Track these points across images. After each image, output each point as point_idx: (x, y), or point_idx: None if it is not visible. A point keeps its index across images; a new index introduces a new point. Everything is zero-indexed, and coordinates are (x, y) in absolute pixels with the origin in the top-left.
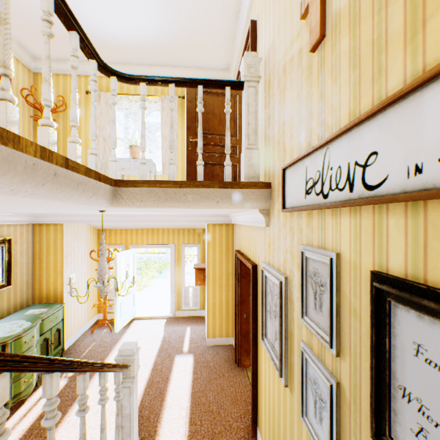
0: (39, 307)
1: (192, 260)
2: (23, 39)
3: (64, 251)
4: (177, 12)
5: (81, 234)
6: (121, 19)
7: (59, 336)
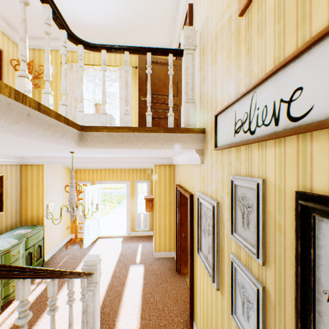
0: (25, 228)
1: (143, 194)
2: (12, 21)
3: (44, 185)
4: None
5: (58, 172)
6: (88, 5)
7: (40, 251)
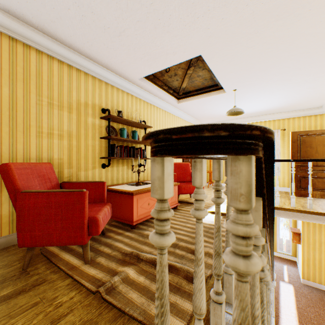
0: None
1: None
2: (203, 120)
3: None
4: (286, 101)
5: None
6: (252, 108)
7: None
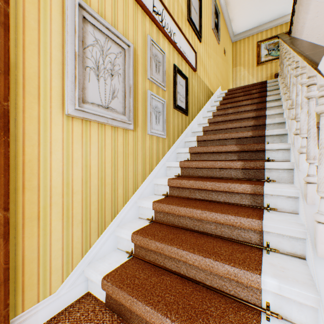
0: None
1: None
2: None
3: None
4: None
5: None
6: None
7: None
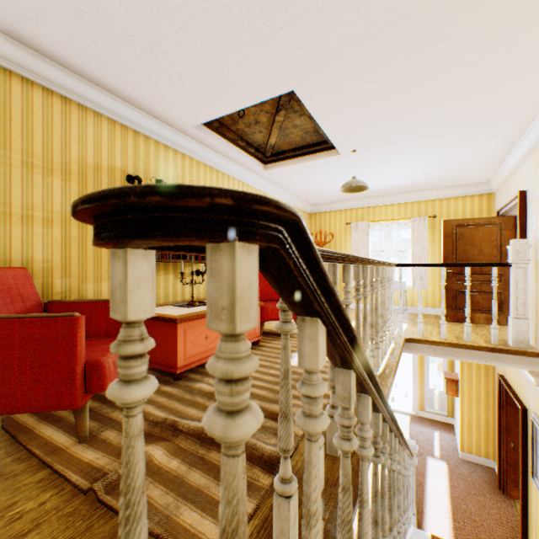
0: None
1: None
2: (309, 200)
3: None
4: (435, 171)
5: None
6: (384, 182)
7: None
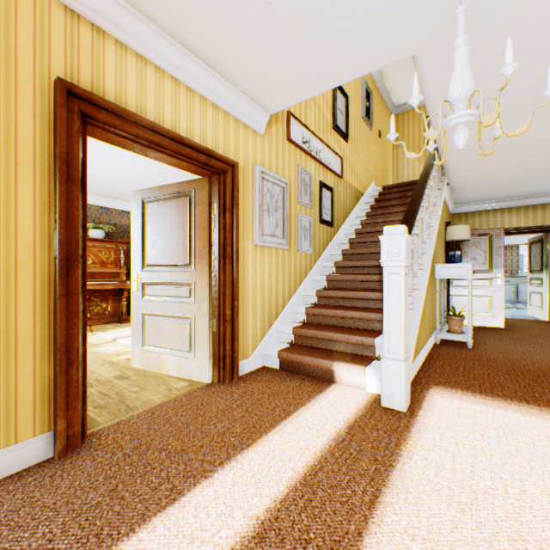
0: None
1: None
2: None
3: None
4: None
5: None
6: None
7: None
